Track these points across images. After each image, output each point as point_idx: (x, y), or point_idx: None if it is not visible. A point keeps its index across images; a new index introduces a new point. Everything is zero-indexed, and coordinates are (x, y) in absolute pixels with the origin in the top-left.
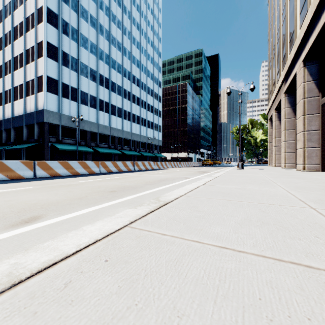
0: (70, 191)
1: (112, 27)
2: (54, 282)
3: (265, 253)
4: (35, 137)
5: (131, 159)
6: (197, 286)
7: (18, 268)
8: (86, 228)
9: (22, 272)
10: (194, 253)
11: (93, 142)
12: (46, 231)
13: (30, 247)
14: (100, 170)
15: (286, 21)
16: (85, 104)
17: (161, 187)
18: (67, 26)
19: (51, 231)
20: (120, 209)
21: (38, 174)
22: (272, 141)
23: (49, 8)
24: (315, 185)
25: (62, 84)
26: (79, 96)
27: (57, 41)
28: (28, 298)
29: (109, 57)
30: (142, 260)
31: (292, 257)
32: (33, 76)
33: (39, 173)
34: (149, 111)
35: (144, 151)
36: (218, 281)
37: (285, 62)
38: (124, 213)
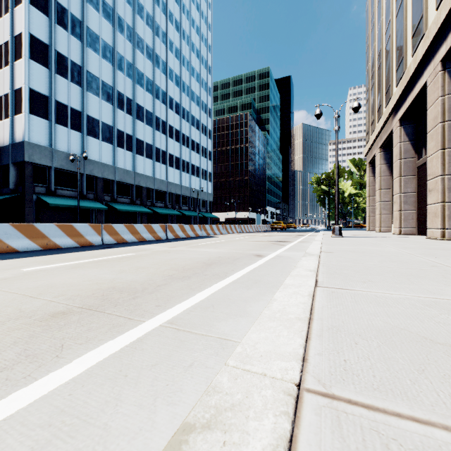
0: None
1: (138, 22)
2: None
3: None
4: (10, 186)
5: (167, 220)
6: None
7: None
8: None
9: None
10: None
11: (108, 195)
12: None
13: None
14: (103, 240)
15: (404, 7)
16: (94, 136)
17: (206, 288)
18: (64, 13)
19: None
20: None
21: None
22: (376, 195)
23: None
24: None
25: (55, 103)
26: (84, 124)
27: (48, 36)
28: None
29: (133, 67)
30: None
31: None
32: (8, 89)
33: None
34: (193, 151)
35: (187, 209)
36: None
37: (403, 70)
38: None
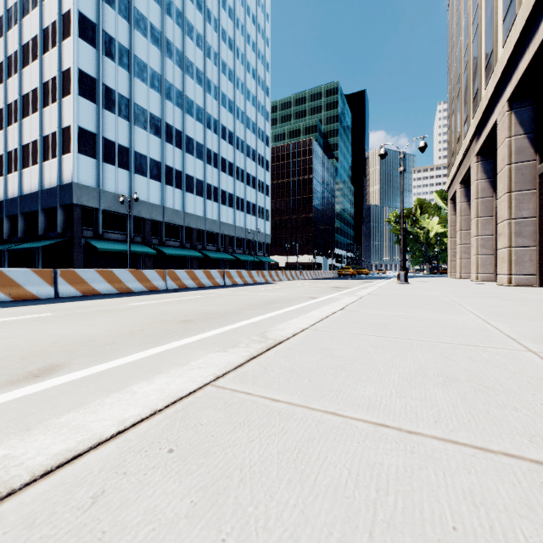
0: (115, 320)
1: (187, 44)
2: (72, 493)
3: (456, 435)
4: (58, 230)
5: (219, 266)
6: (336, 502)
7: (9, 467)
8: (138, 388)
9: (16, 475)
10: (330, 436)
11: (156, 237)
12: (68, 393)
13: (38, 422)
14: (167, 285)
15: (479, 34)
16: (142, 174)
17: (269, 313)
18: (112, 43)
19: (76, 392)
20: (199, 352)
21: (62, 291)
22: (456, 237)
23: (81, 14)
24: (531, 310)
25: (103, 140)
26: (132, 161)
27: (95, 69)
28: (21, 527)
29: (182, 95)
30: (235, 449)
31: (506, 444)
32: (55, 128)
33: (64, 290)
34: (248, 186)
35: (242, 253)
36: (375, 491)
37: (478, 103)
38: (205, 360)
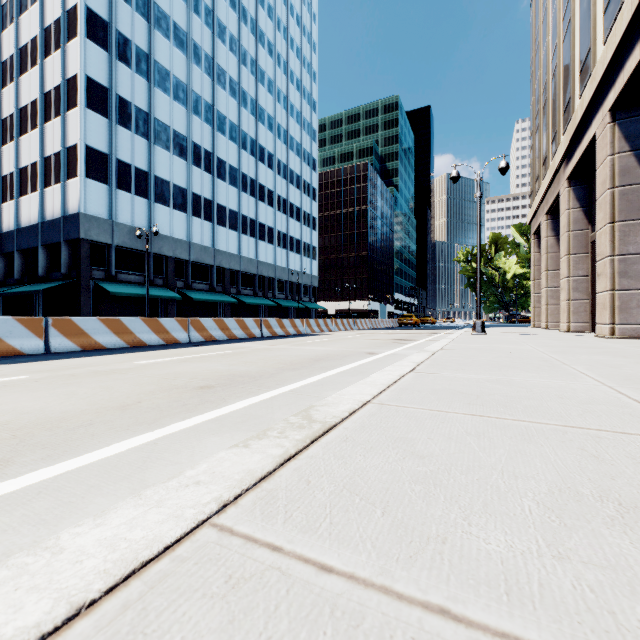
0: (108, 386)
1: (218, 49)
2: None
3: None
4: (62, 270)
5: (256, 313)
6: None
7: None
8: (71, 537)
9: None
10: None
11: (181, 279)
12: None
13: None
14: (190, 337)
15: (571, 32)
16: (164, 203)
17: (316, 375)
18: (127, 45)
19: None
20: (211, 441)
21: (55, 345)
22: (541, 278)
23: (89, 9)
24: None
25: (116, 163)
26: (152, 187)
27: (107, 76)
28: None
29: (212, 109)
30: None
31: None
32: (59, 147)
33: (58, 344)
34: (292, 218)
35: (284, 298)
36: None
37: (570, 115)
38: (211, 465)
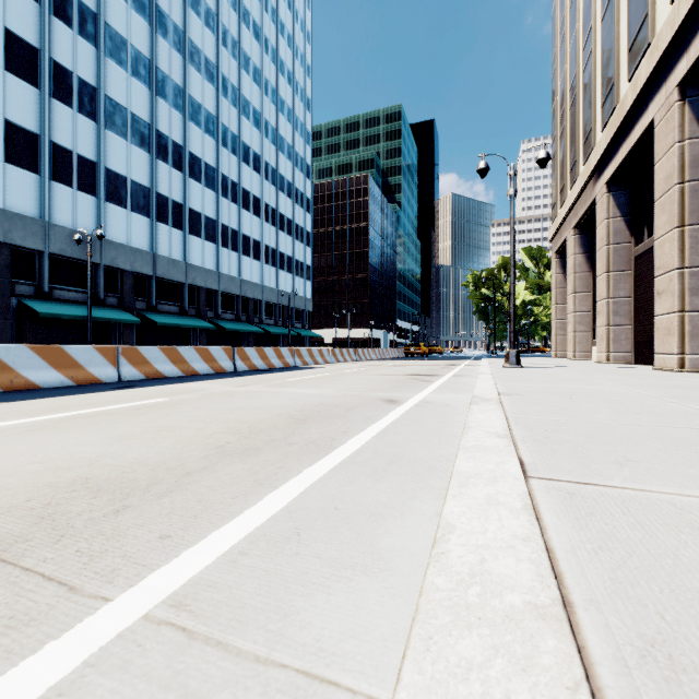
0: None
1: (191, 21)
2: None
3: None
4: None
5: (239, 341)
6: None
7: None
8: None
9: None
10: None
11: (141, 299)
12: None
13: None
14: (121, 374)
15: (615, 4)
16: (119, 203)
17: (288, 480)
18: None
19: None
20: None
21: None
22: (568, 302)
23: None
24: None
25: (51, 147)
26: (101, 182)
27: (37, 34)
28: None
29: (184, 93)
30: None
31: None
32: None
33: None
34: (282, 231)
35: (273, 324)
36: None
37: (614, 104)
38: None
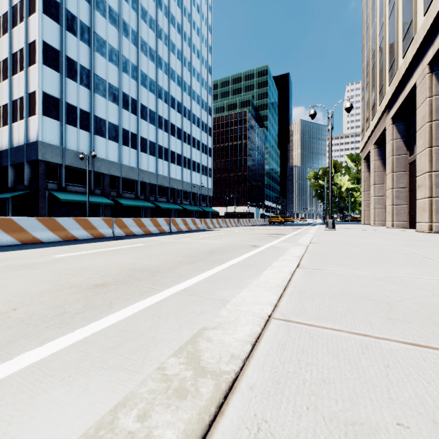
0: (2, 285)
1: (141, 26)
2: None
3: None
4: (25, 183)
5: (169, 214)
6: None
7: None
8: None
9: None
10: None
11: (114, 190)
12: None
13: None
14: (114, 232)
15: (396, 11)
16: (101, 135)
17: (209, 270)
18: (74, 20)
19: None
20: (48, 401)
21: None
22: (370, 190)
23: None
24: None
25: (66, 105)
26: (92, 124)
27: (59, 42)
28: None
29: (137, 69)
30: None
31: None
32: (23, 93)
33: None
34: (194, 148)
35: (188, 204)
36: None
37: (395, 71)
38: None
